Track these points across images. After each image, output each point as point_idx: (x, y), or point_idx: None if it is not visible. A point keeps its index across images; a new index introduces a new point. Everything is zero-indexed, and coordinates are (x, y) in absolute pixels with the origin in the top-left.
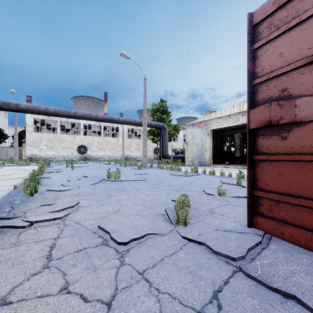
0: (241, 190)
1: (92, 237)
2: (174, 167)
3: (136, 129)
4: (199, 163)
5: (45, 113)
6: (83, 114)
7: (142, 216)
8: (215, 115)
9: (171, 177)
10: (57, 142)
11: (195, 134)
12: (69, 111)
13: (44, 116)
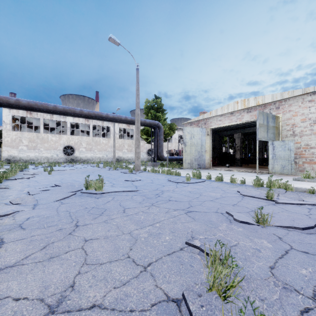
0: (278, 208)
1: None
2: (172, 171)
3: (129, 129)
4: (198, 165)
5: (17, 106)
6: (65, 109)
7: (125, 315)
8: (216, 113)
9: (171, 185)
10: (40, 142)
11: (194, 133)
12: (46, 104)
13: (24, 113)
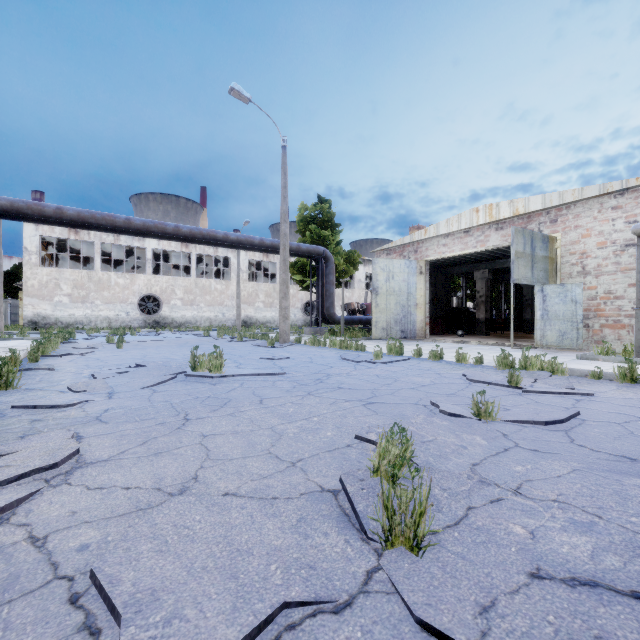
0: (524, 399)
1: (53, 633)
2: (350, 343)
3: (267, 262)
4: (403, 333)
5: (57, 221)
6: (146, 225)
7: (267, 501)
8: (436, 230)
9: (344, 366)
10: (94, 288)
11: (394, 270)
12: (112, 216)
13: (64, 232)
